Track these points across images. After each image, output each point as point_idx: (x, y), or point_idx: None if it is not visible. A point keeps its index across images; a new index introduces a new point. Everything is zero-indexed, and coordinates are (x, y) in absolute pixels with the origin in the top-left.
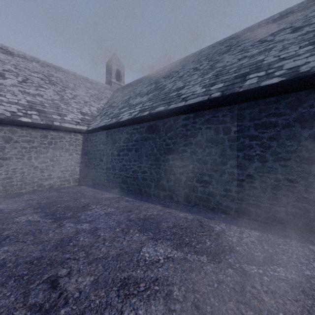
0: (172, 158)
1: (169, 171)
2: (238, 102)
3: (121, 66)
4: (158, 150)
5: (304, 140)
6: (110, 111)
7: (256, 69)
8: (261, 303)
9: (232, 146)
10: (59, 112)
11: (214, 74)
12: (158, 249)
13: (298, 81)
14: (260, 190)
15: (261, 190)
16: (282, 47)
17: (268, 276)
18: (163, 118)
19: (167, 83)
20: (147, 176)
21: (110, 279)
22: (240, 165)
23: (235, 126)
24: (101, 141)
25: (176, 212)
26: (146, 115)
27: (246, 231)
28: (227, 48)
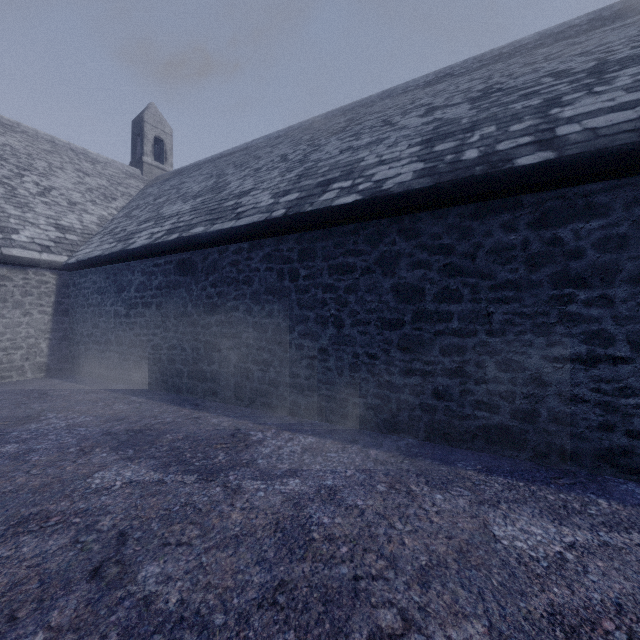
0: (216, 321)
1: (211, 344)
2: (308, 228)
3: (166, 130)
4: (195, 307)
5: (386, 294)
6: (122, 226)
7: (346, 175)
8: (222, 521)
9: (301, 301)
10: (1, 224)
11: (299, 174)
12: (124, 472)
13: (373, 204)
14: (336, 372)
15: (337, 373)
16: (394, 142)
17: (267, 491)
18: (202, 248)
19: (233, 180)
20: (177, 356)
21: (2, 518)
22: (312, 333)
23: (305, 268)
24: (95, 288)
25: (208, 417)
26: (172, 240)
27: (299, 438)
28: (344, 125)
